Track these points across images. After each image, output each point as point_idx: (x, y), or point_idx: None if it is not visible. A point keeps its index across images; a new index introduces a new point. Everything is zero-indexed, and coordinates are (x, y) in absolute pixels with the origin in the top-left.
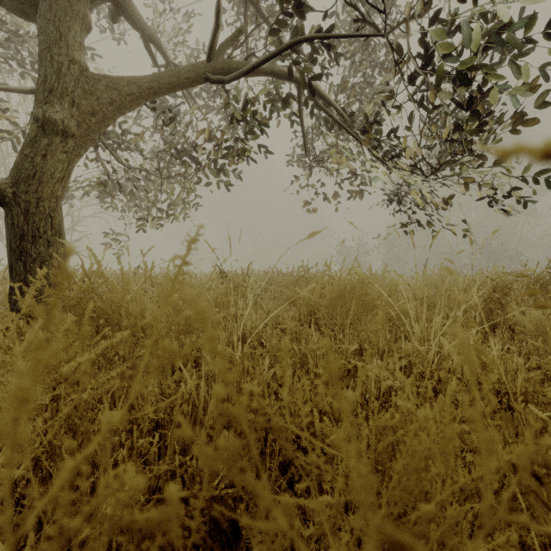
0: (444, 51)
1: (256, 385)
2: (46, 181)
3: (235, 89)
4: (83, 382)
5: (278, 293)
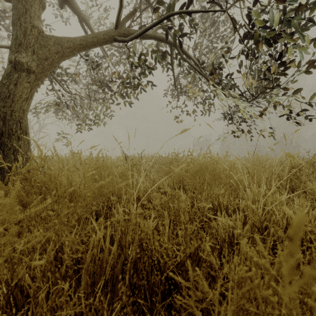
0: (262, 20)
1: (145, 236)
2: (17, 100)
3: (134, 46)
4: (22, 235)
5: (160, 168)
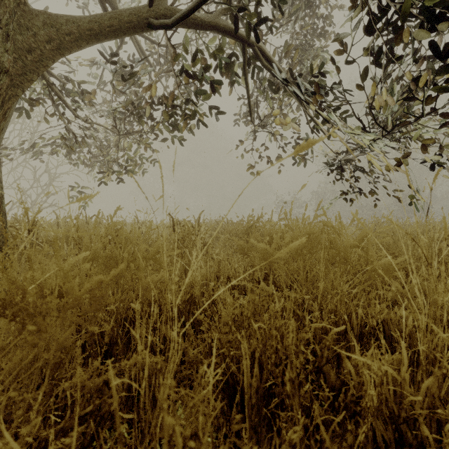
0: None
1: None
2: None
3: (186, 38)
4: None
5: (229, 241)
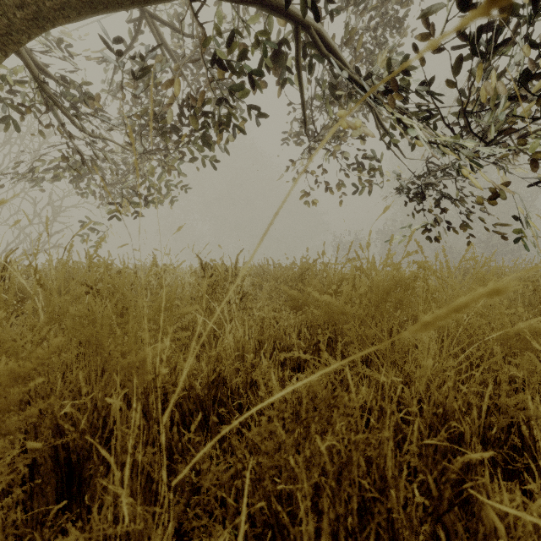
0: None
1: None
2: None
3: (218, 16)
4: None
5: (276, 291)
